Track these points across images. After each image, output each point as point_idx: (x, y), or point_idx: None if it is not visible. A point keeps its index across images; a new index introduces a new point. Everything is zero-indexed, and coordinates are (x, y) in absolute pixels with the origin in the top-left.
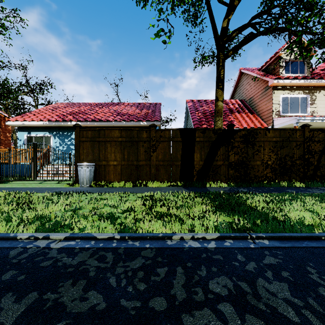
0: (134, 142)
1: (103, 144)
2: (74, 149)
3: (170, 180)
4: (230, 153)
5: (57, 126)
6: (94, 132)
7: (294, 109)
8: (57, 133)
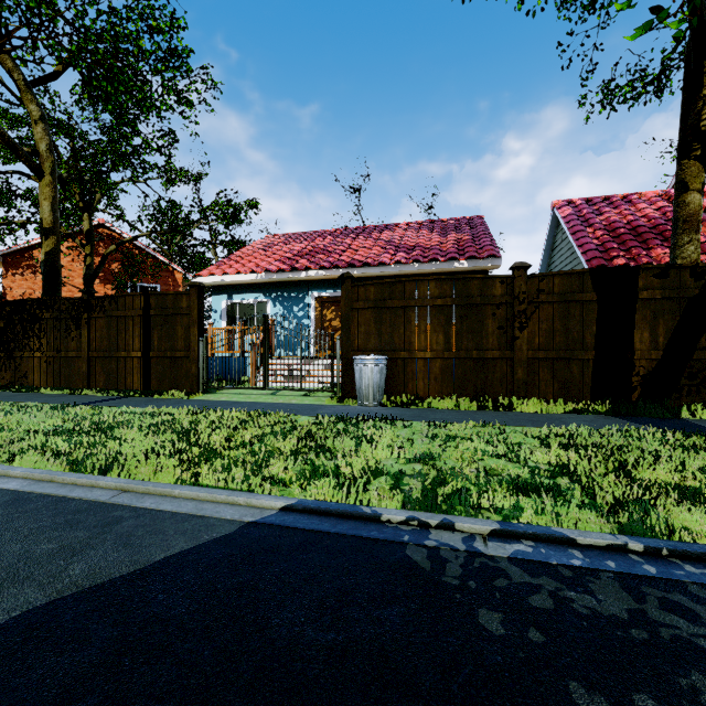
0: (472, 307)
1: (401, 314)
2: (342, 325)
3: (566, 396)
4: None
5: (278, 282)
6: (382, 288)
7: None
8: (278, 295)
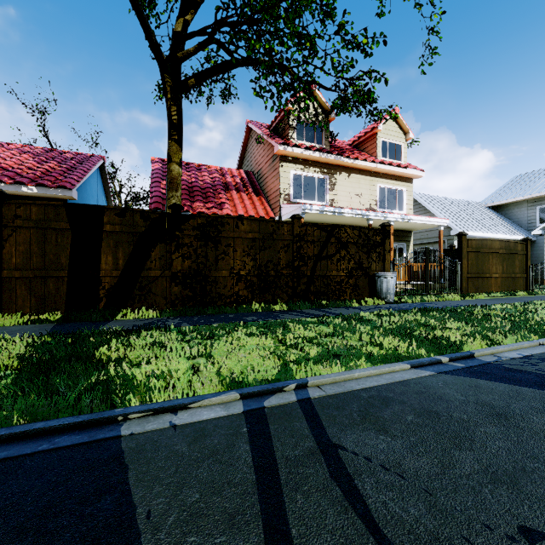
0: None
1: None
2: None
3: (43, 309)
4: (174, 256)
5: None
6: None
7: (310, 195)
8: None
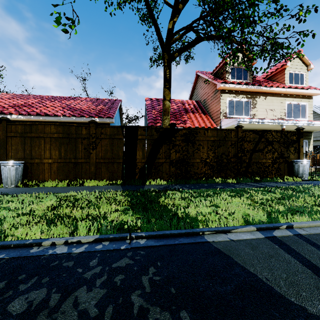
0: (72, 138)
1: (36, 140)
2: (0, 145)
3: (112, 178)
4: (171, 151)
5: None
6: (25, 126)
7: (239, 112)
8: None
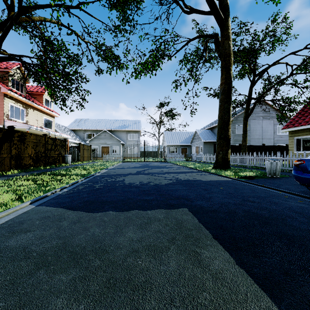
0: None
1: None
2: None
3: None
4: (12, 148)
5: None
6: None
7: (17, 116)
8: None
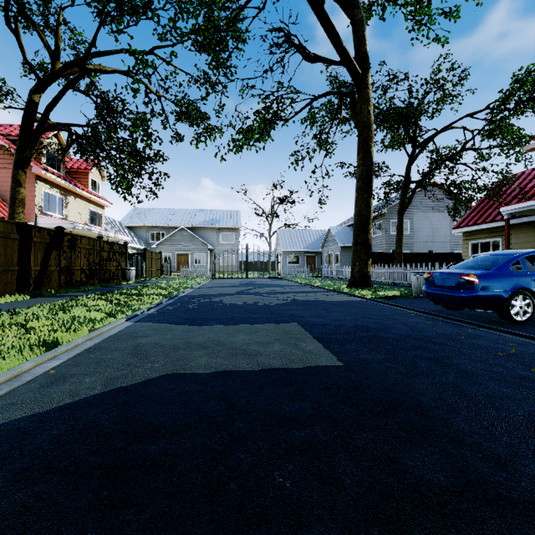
0: None
1: None
2: None
3: (6, 292)
4: (62, 258)
5: None
6: None
7: (54, 209)
8: None
